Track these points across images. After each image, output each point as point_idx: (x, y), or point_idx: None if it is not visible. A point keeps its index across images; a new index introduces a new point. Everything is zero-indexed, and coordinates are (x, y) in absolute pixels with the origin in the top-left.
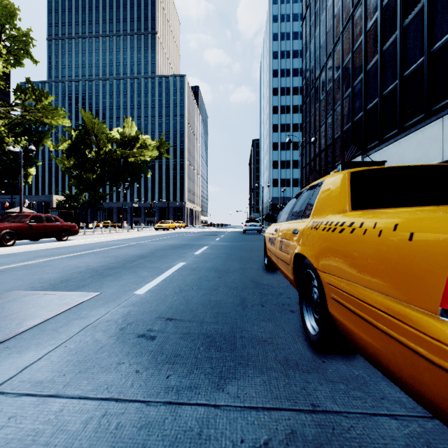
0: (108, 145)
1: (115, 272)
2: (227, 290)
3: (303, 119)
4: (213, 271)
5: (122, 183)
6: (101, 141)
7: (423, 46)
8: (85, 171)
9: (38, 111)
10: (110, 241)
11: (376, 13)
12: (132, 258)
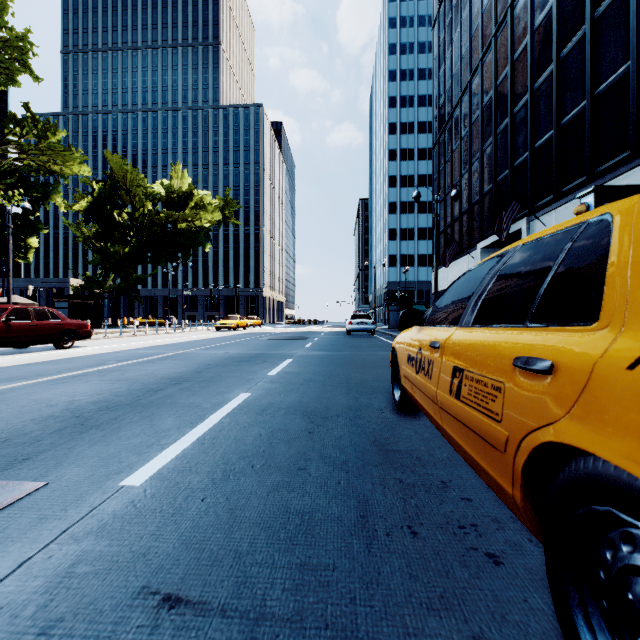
0: (148, 204)
1: (111, 418)
2: (327, 473)
3: (435, 166)
4: (298, 416)
5: (169, 260)
6: (137, 198)
7: (629, 45)
8: (113, 243)
9: (41, 153)
10: (140, 350)
11: (551, 1)
12: (159, 384)
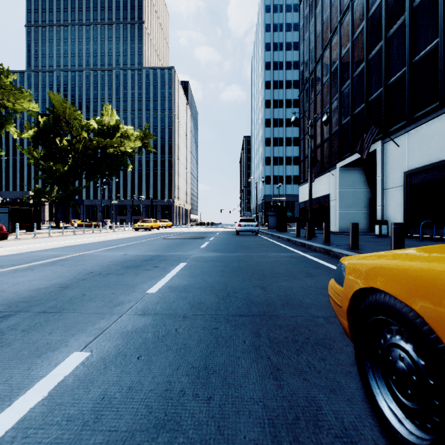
0: (84, 134)
1: None
2: None
3: (301, 108)
4: None
5: (100, 177)
6: (74, 129)
7: None
8: (54, 163)
9: None
10: (45, 251)
11: None
12: None
